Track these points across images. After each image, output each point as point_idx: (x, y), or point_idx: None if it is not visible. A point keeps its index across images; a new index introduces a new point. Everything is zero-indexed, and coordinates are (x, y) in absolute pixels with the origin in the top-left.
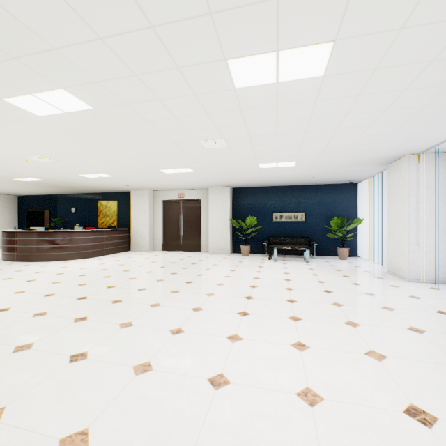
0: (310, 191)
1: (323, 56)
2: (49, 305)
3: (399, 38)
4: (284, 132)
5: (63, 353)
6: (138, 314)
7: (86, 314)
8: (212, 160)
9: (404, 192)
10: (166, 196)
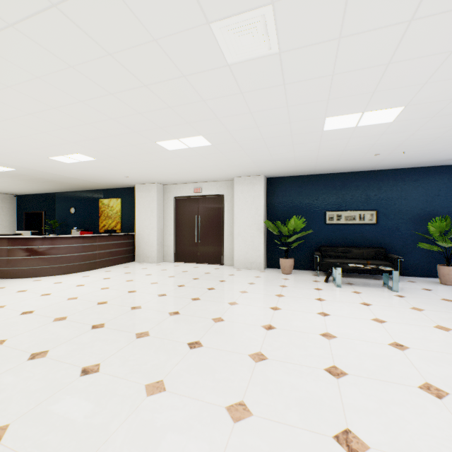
0: (385, 178)
1: None
2: None
3: None
4: None
5: None
6: None
7: None
8: (240, 110)
9: None
10: (179, 192)
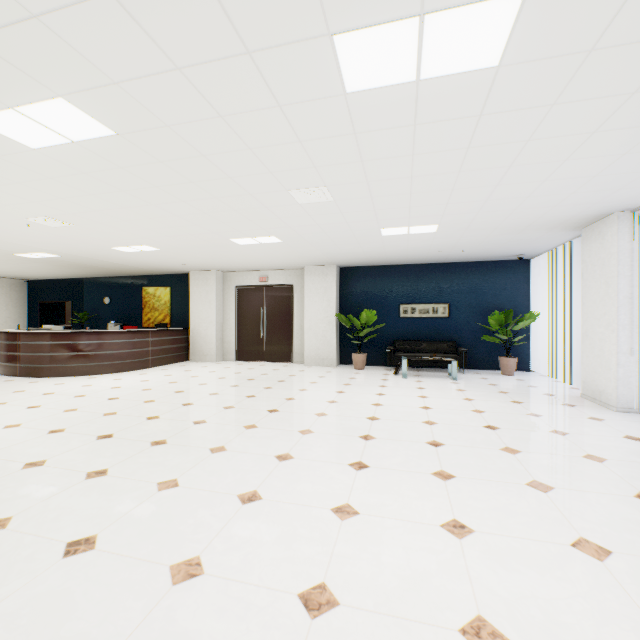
0: (457, 271)
1: (501, 23)
2: (51, 448)
3: None
4: (423, 174)
5: (56, 538)
6: (189, 465)
7: (106, 465)
8: (308, 223)
9: (610, 271)
10: (242, 280)
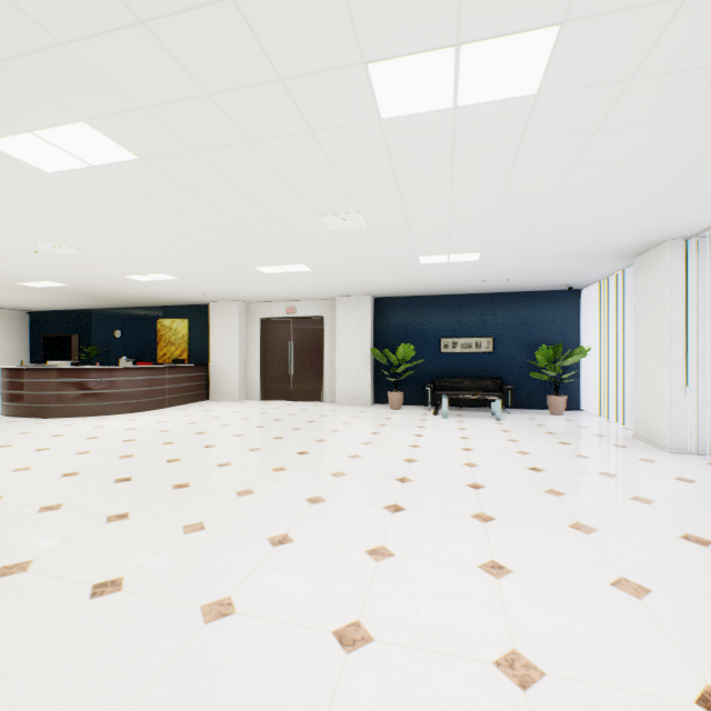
0: (502, 302)
1: (538, 54)
2: (67, 492)
3: (680, 17)
4: (463, 201)
5: (81, 580)
6: (215, 509)
7: (127, 508)
8: (341, 251)
9: (663, 303)
10: (267, 312)
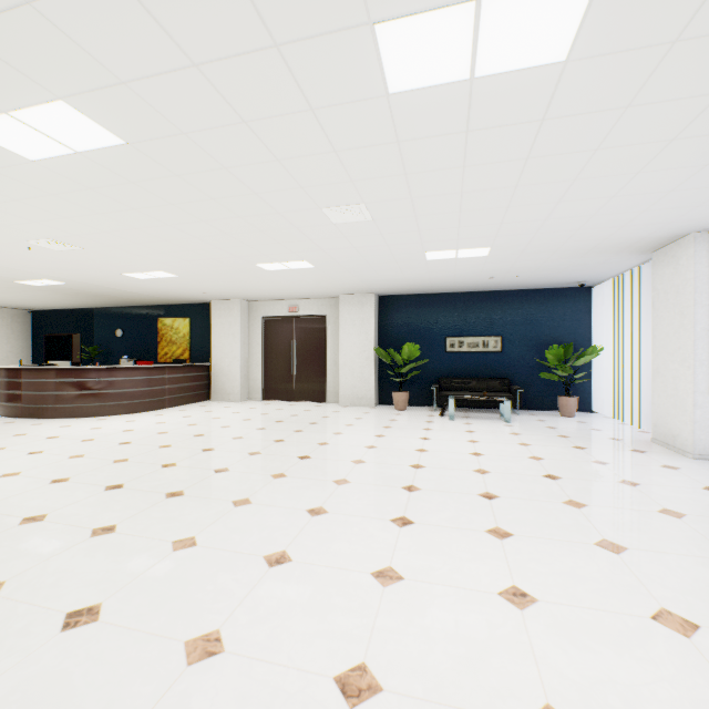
0: (510, 300)
1: (571, 9)
2: (53, 501)
3: None
4: (475, 190)
5: (55, 607)
6: (209, 521)
7: (114, 520)
8: (344, 246)
9: (685, 300)
10: (270, 311)
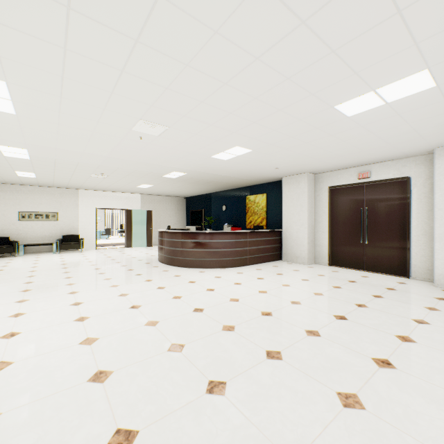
0: None
1: None
2: None
3: None
4: None
5: None
6: None
7: None
8: None
9: None
10: (335, 180)
